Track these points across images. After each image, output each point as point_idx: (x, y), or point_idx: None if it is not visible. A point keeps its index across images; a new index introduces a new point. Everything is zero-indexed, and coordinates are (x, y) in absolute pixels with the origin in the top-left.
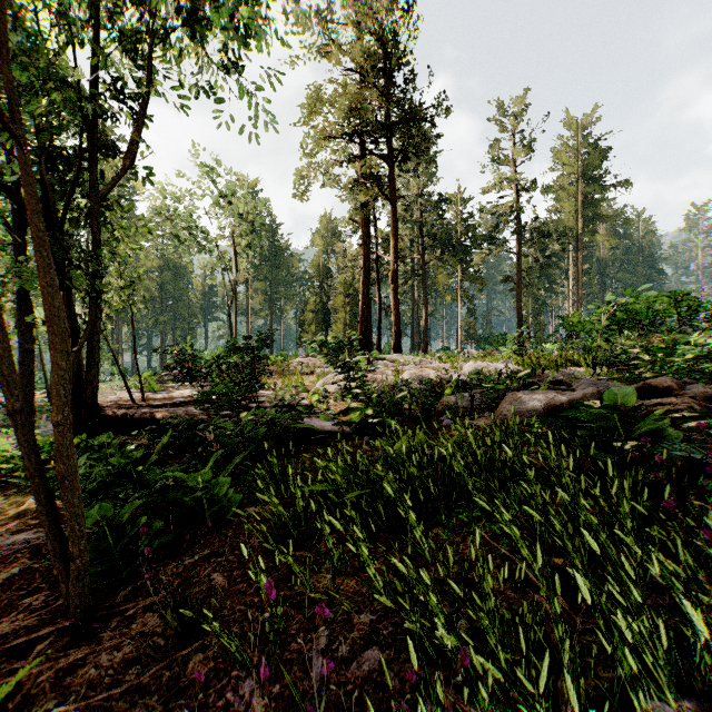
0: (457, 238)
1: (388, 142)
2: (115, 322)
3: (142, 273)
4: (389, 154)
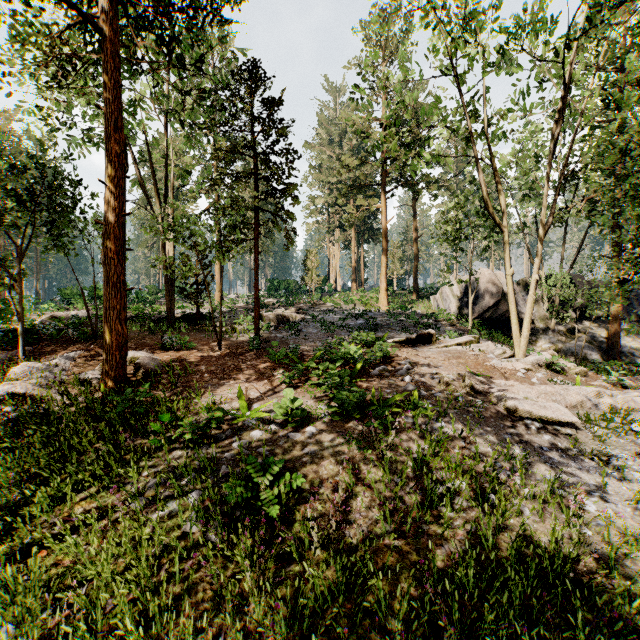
0: None
1: None
2: None
3: None
4: None
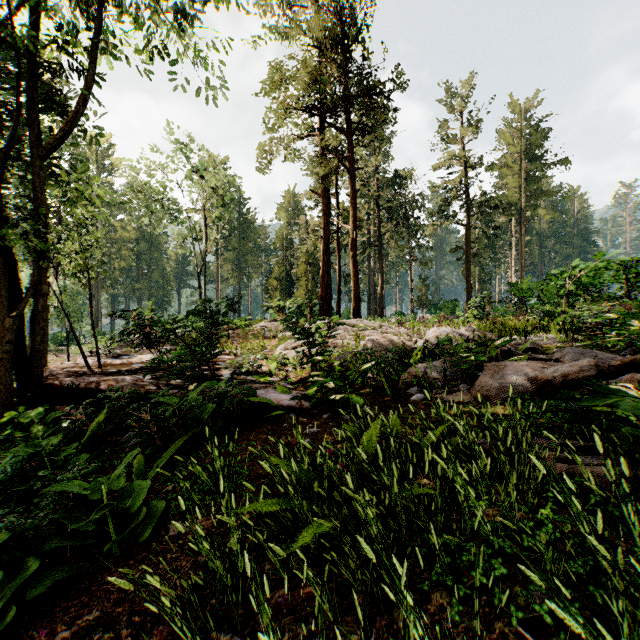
0: (411, 211)
1: (348, 115)
2: (94, 288)
3: (120, 243)
4: (349, 126)
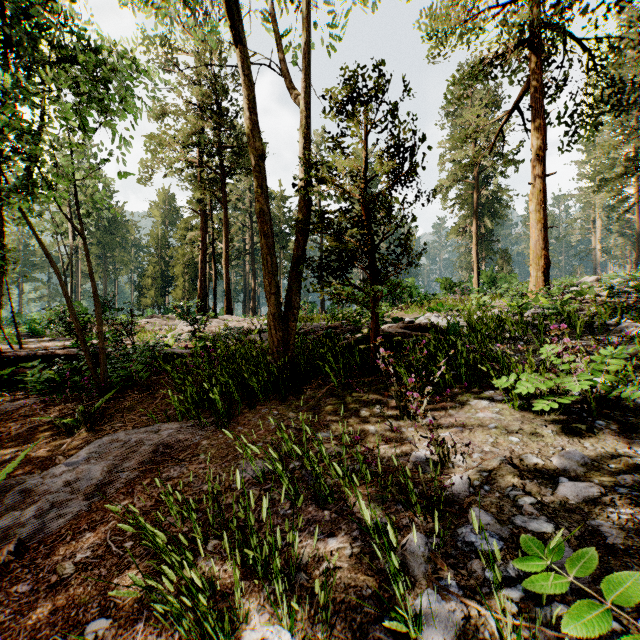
0: (279, 226)
1: (222, 160)
2: None
3: None
4: (223, 169)
